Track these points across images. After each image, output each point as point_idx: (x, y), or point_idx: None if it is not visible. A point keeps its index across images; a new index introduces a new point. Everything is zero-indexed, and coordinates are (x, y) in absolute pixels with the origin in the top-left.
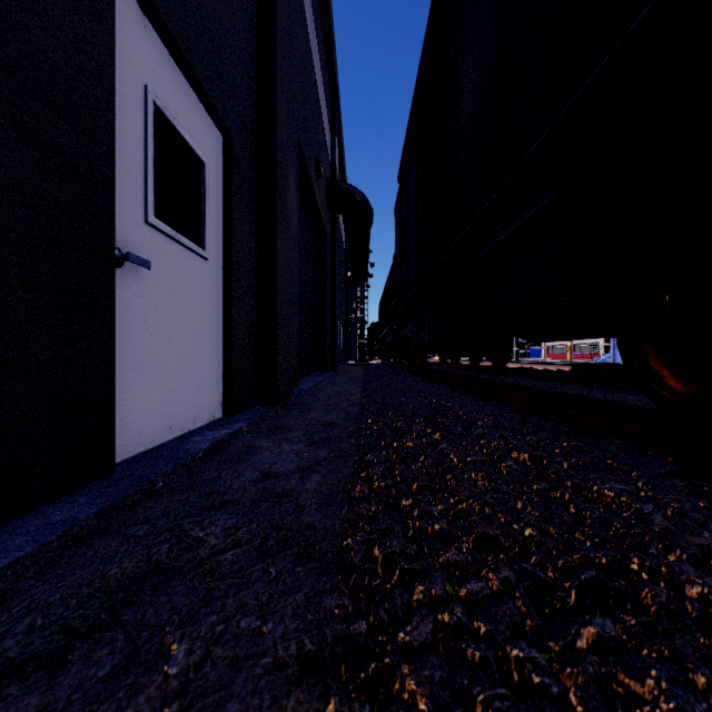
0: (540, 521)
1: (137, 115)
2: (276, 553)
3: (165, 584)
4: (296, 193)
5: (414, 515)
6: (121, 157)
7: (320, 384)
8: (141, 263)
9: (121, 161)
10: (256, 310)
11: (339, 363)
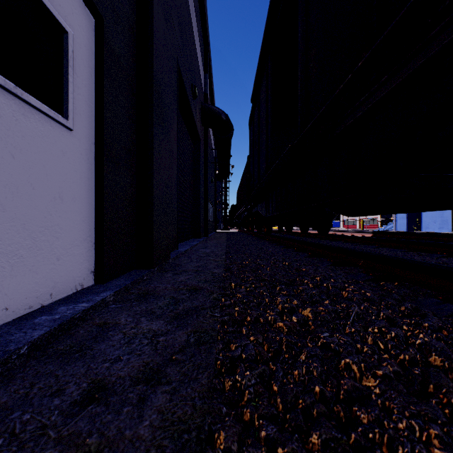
0: None
1: None
2: None
3: None
4: (175, 102)
5: None
6: None
7: (195, 247)
8: None
9: None
10: (134, 187)
11: (210, 231)
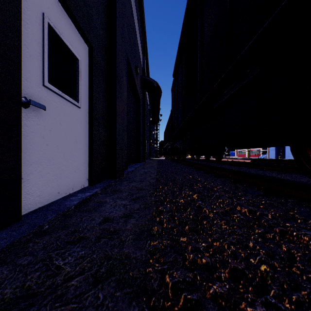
0: (269, 259)
1: (38, 28)
2: (105, 279)
3: (26, 310)
4: (126, 80)
5: (189, 251)
6: (28, 48)
7: (138, 168)
8: (39, 106)
9: (28, 51)
10: (106, 134)
11: (146, 158)
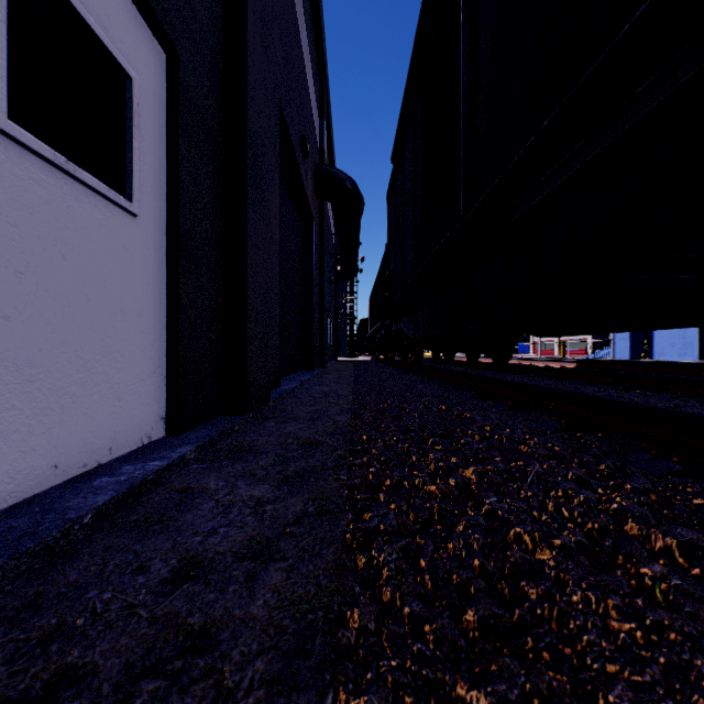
0: None
1: None
2: None
3: None
4: (277, 165)
5: None
6: None
7: (307, 383)
8: None
9: None
10: (220, 295)
11: (328, 359)
